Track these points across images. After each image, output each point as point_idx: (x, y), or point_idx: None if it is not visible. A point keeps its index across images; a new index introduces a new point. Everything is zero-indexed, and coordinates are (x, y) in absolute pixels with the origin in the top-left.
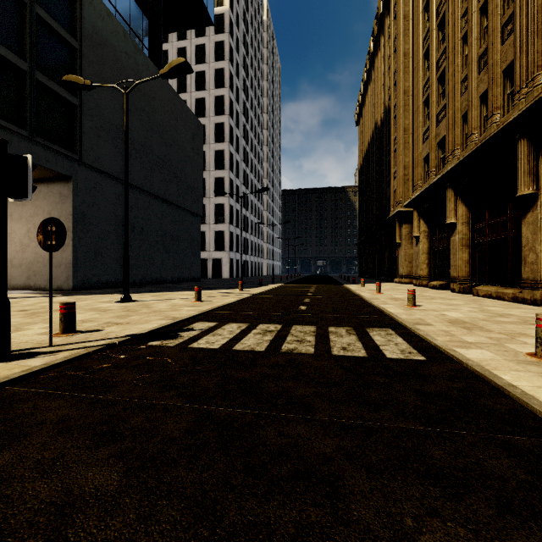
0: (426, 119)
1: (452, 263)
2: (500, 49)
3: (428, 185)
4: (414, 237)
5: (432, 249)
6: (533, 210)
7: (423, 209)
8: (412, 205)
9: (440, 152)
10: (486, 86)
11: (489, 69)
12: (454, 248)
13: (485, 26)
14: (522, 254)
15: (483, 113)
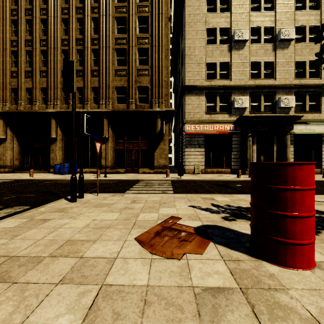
0: None
1: None
2: None
3: None
4: None
5: None
6: (5, 143)
7: None
8: None
9: None
10: None
11: None
12: None
13: None
14: (0, 157)
15: None
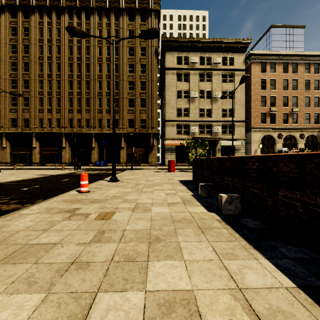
0: (11, 104)
1: (34, 158)
2: (56, 113)
3: (21, 132)
4: (3, 147)
5: (13, 152)
6: (65, 149)
7: (11, 137)
8: (0, 133)
9: (24, 121)
10: (51, 118)
11: (53, 115)
12: (35, 154)
13: (49, 102)
14: (62, 157)
15: (48, 122)
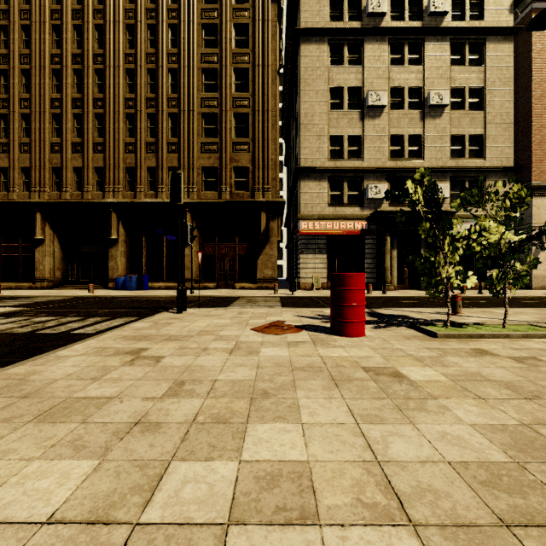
0: None
1: None
2: (19, 154)
3: None
4: None
5: None
6: (43, 246)
7: None
8: None
9: None
10: (7, 166)
11: (11, 159)
12: None
13: (4, 127)
14: (35, 266)
15: (2, 178)
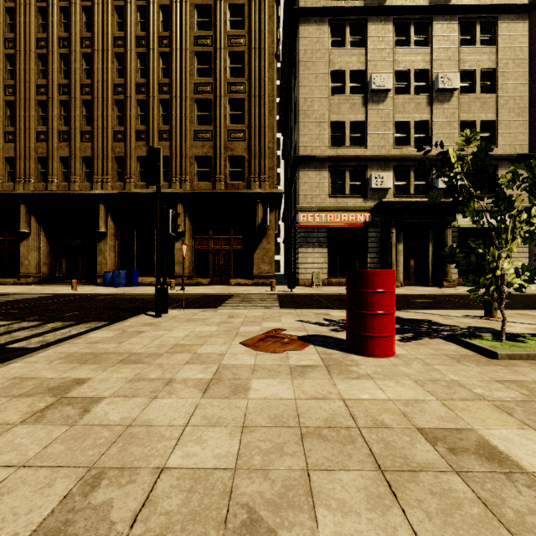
0: None
1: None
2: (3, 143)
3: None
4: None
5: None
6: (28, 240)
7: None
8: None
9: None
10: None
11: None
12: None
13: None
14: (20, 260)
15: None
